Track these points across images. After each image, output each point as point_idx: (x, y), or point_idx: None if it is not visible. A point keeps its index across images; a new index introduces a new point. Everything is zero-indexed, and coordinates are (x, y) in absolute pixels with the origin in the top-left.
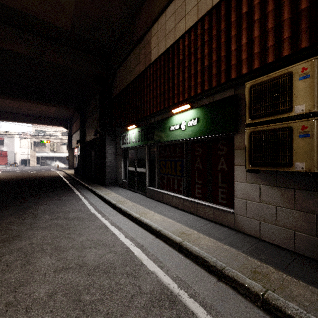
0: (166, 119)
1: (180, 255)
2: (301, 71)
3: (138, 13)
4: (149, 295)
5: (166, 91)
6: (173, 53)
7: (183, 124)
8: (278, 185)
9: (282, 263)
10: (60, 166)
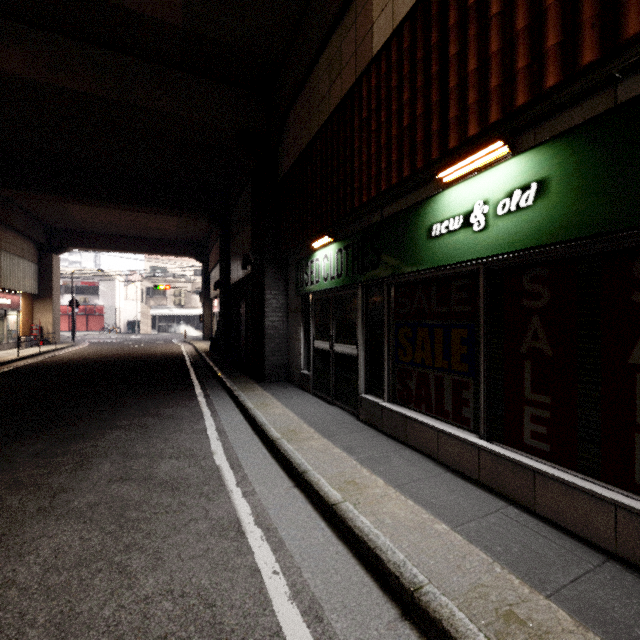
0: (417, 204)
1: None
2: None
3: None
4: None
5: (418, 120)
6: None
7: (477, 211)
8: None
9: None
10: (192, 333)
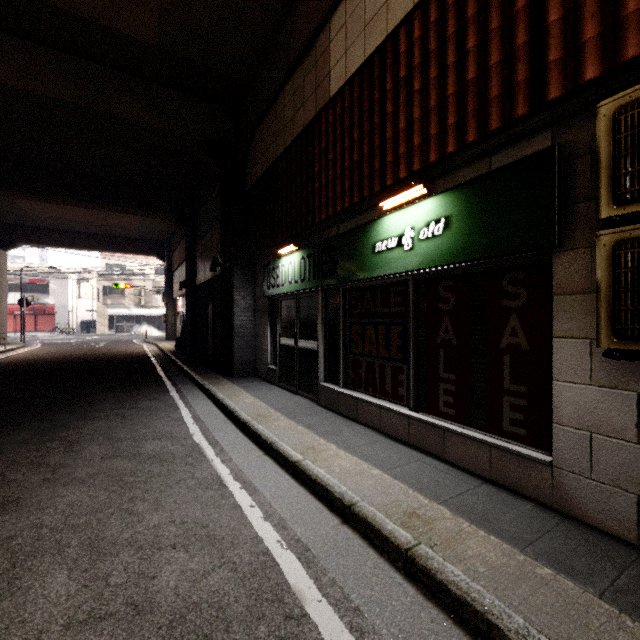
0: (365, 225)
1: (410, 588)
2: None
3: None
4: None
5: (365, 158)
6: (383, 66)
7: (407, 235)
8: None
9: None
10: (153, 334)
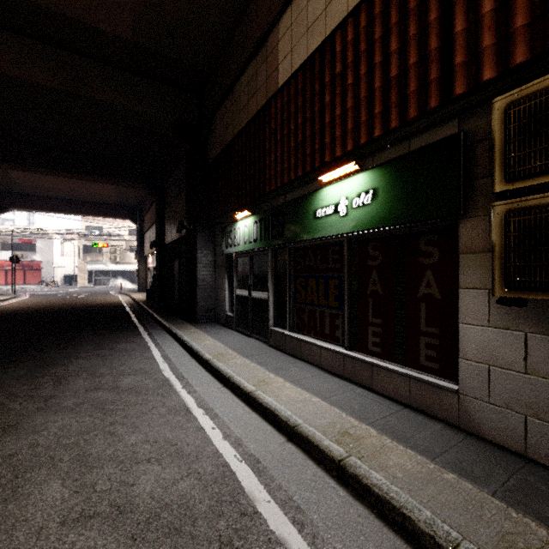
0: (307, 195)
1: (341, 490)
2: None
3: None
4: None
5: (307, 139)
6: (322, 63)
7: (342, 204)
8: None
9: None
10: (126, 286)
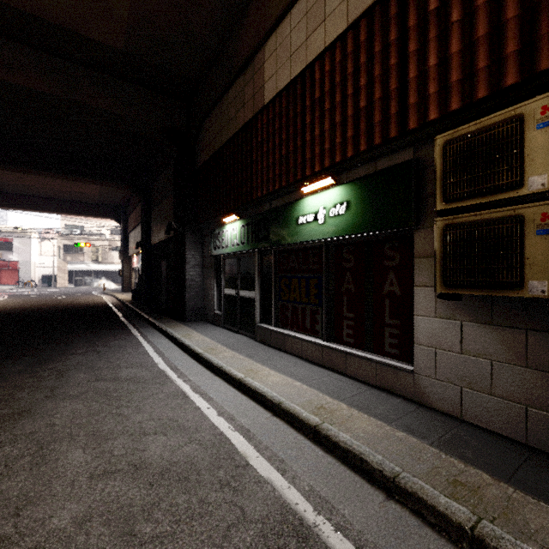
0: (290, 203)
1: (316, 448)
2: (541, 113)
3: (242, 18)
4: (260, 525)
5: (290, 154)
6: (304, 87)
7: (320, 213)
8: (496, 321)
9: (506, 466)
10: (109, 286)
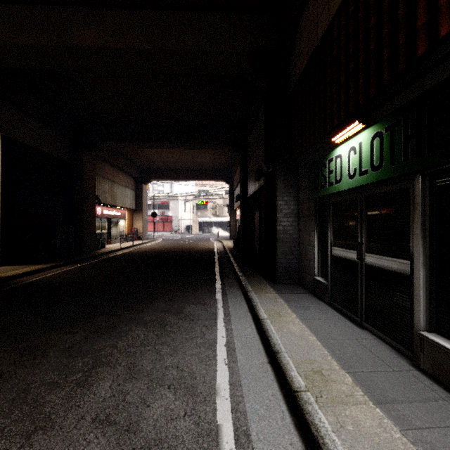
0: None
1: None
2: None
3: None
4: None
5: None
6: None
7: None
8: None
9: None
10: (223, 234)
